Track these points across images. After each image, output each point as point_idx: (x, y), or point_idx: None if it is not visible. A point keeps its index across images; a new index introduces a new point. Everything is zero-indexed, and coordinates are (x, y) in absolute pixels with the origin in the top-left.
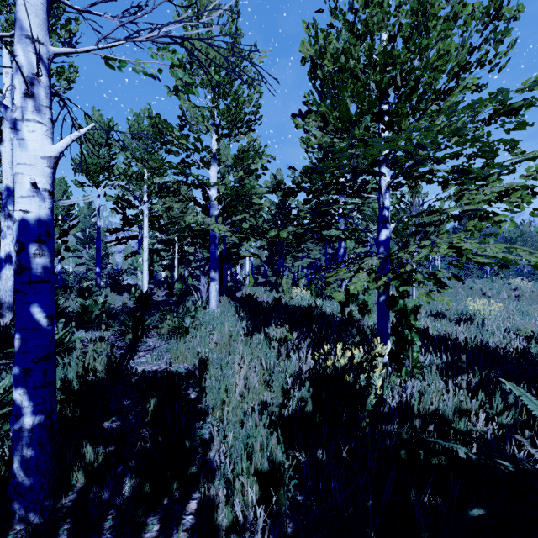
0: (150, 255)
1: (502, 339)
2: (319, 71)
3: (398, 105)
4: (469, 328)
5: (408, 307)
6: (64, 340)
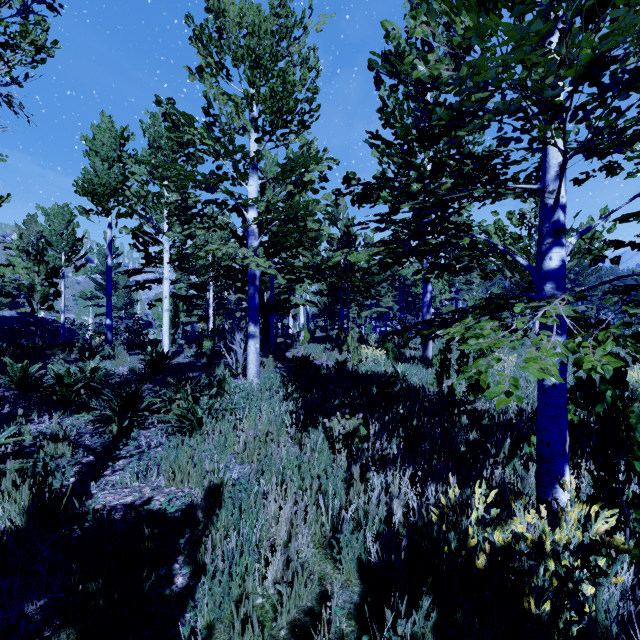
0: (174, 303)
1: None
2: None
3: None
4: None
5: (633, 408)
6: None
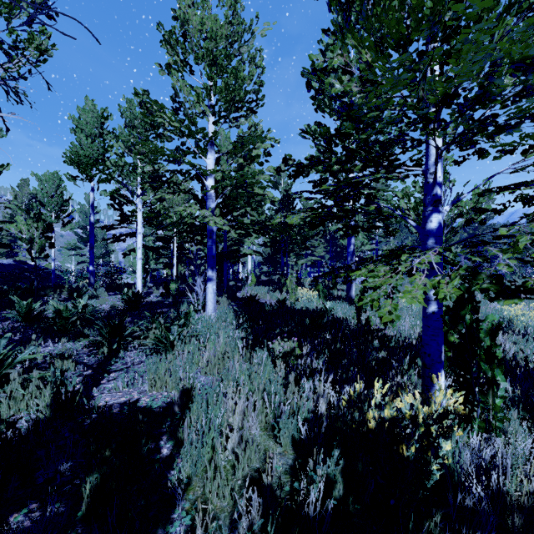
0: (145, 253)
1: None
2: None
3: None
4: (512, 338)
5: (482, 326)
6: (5, 361)
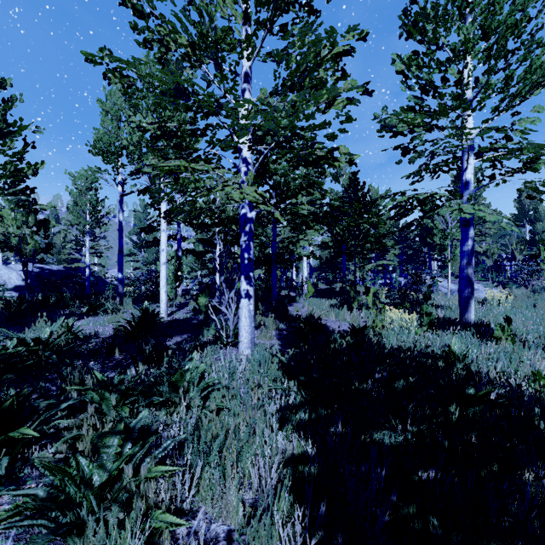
0: (177, 257)
1: None
2: None
3: None
4: None
5: None
6: None
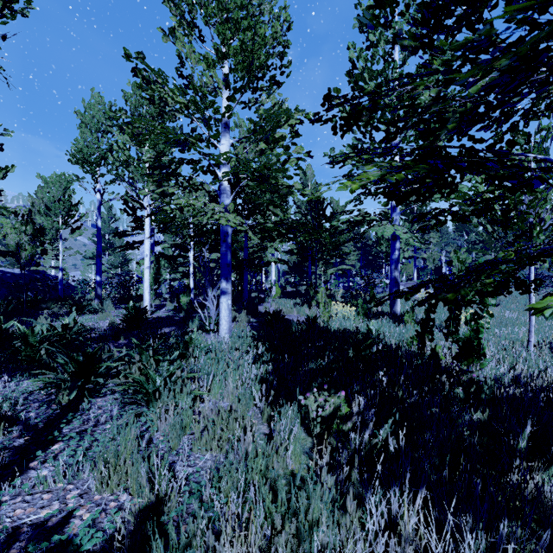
0: (156, 261)
1: None
2: None
3: None
4: None
5: None
6: None
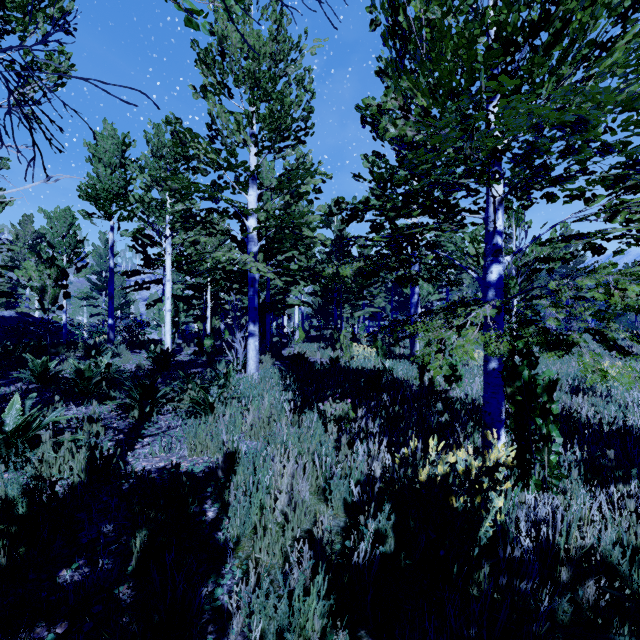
0: (174, 304)
1: (639, 416)
2: (402, 17)
3: (535, 60)
4: (592, 401)
5: (539, 382)
6: (32, 423)
